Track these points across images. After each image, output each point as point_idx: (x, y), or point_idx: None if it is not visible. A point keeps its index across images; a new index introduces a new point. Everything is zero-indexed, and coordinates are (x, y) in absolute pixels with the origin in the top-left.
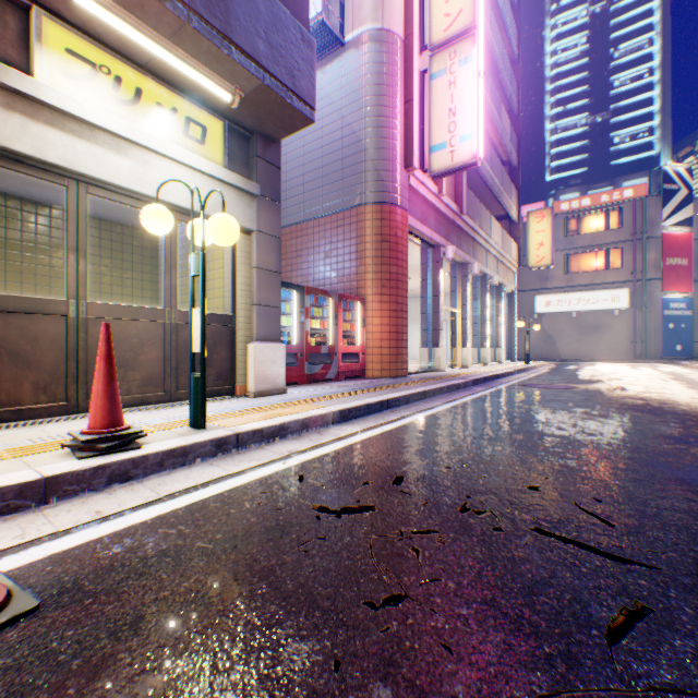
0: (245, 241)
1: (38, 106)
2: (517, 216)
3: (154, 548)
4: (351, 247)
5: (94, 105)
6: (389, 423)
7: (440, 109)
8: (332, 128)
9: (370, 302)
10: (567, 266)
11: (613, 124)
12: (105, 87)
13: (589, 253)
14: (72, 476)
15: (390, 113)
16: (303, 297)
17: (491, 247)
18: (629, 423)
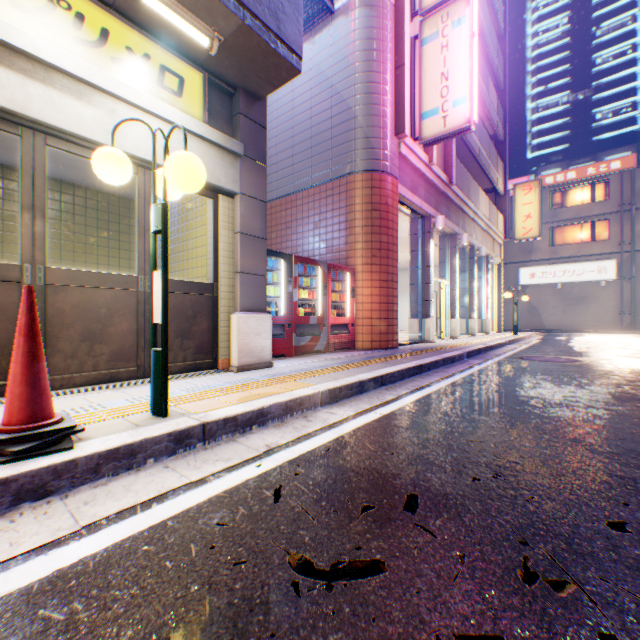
0: (228, 204)
1: None
2: (503, 189)
3: None
4: (340, 216)
5: (50, 43)
6: (386, 405)
7: (431, 74)
8: (321, 97)
9: (359, 272)
10: (552, 239)
11: (595, 101)
12: (63, 24)
13: (574, 225)
14: None
15: (381, 79)
16: (291, 266)
17: (479, 218)
18: None
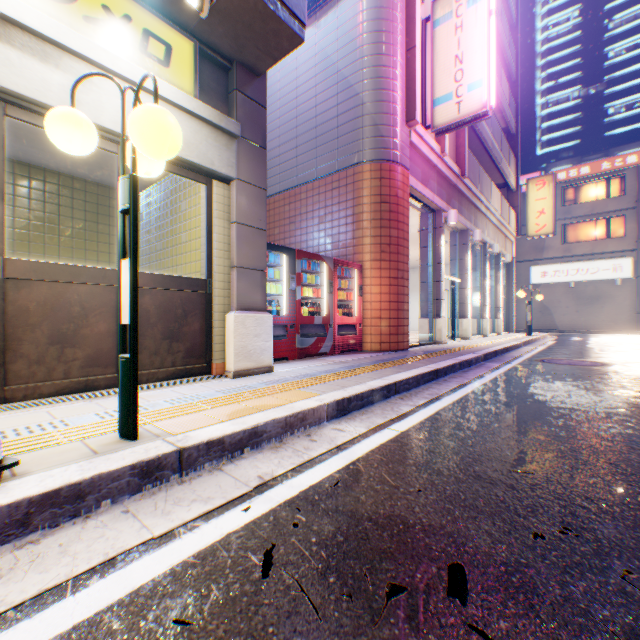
0: (223, 191)
1: None
2: (515, 184)
3: None
4: (347, 209)
5: None
6: (402, 419)
7: (444, 57)
8: (326, 84)
9: (367, 269)
10: (564, 236)
11: (607, 95)
12: None
13: (588, 222)
14: None
15: (390, 62)
16: (294, 261)
17: (491, 214)
18: None
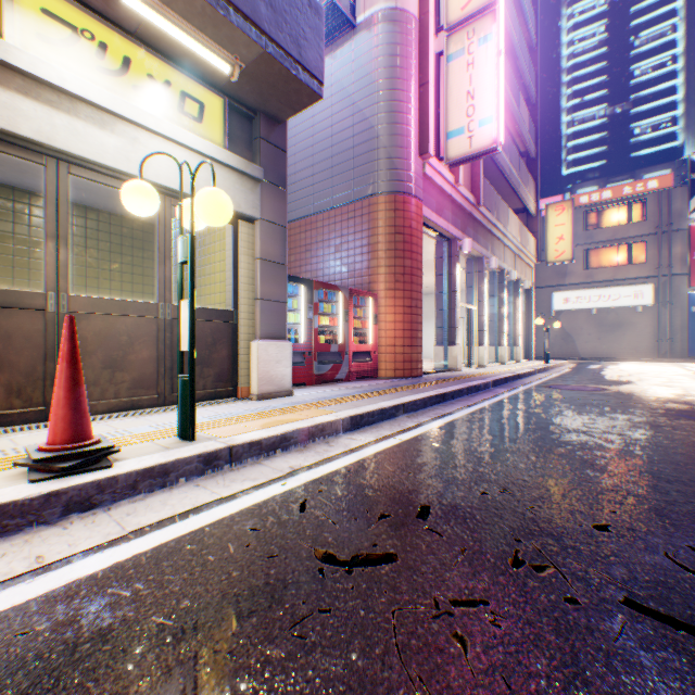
0: (248, 230)
1: (8, 71)
2: (535, 209)
3: (91, 624)
4: (363, 239)
5: (74, 73)
6: (407, 431)
7: (457, 92)
8: (342, 115)
9: (382, 298)
10: (587, 261)
11: (633, 115)
12: (87, 54)
13: (610, 248)
14: (14, 506)
15: (404, 97)
16: (312, 292)
17: (508, 240)
18: (687, 434)
